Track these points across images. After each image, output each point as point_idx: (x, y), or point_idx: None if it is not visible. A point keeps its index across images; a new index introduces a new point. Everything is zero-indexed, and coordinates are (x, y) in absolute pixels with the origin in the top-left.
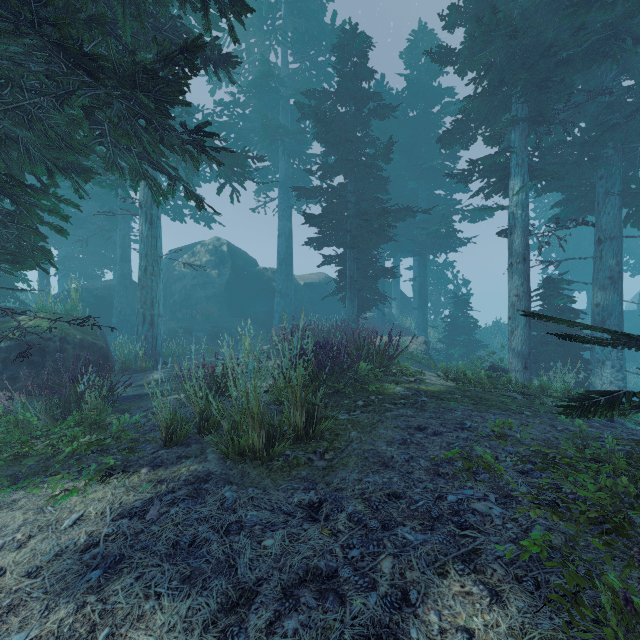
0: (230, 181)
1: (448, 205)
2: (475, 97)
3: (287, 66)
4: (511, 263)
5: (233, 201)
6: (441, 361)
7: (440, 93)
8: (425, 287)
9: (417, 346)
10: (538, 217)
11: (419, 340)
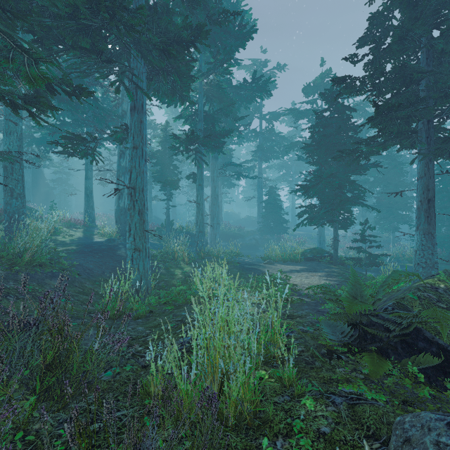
0: None
1: None
2: None
3: None
4: None
5: None
6: None
7: None
8: None
9: None
10: None
11: None
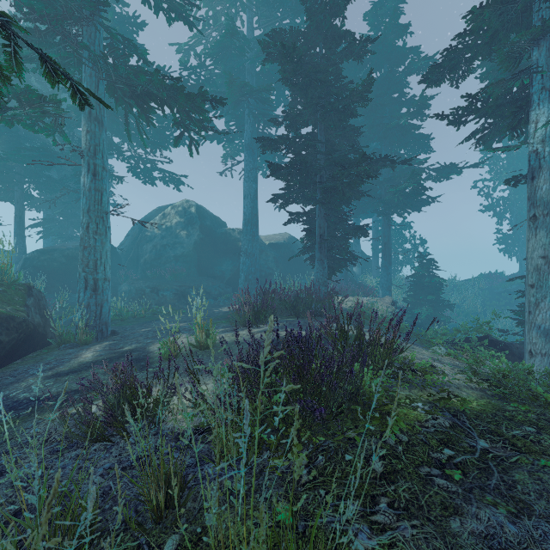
0: (187, 130)
1: (414, 164)
2: (487, 4)
3: (252, 31)
4: (534, 215)
5: (192, 153)
6: (406, 320)
7: (405, 52)
8: (389, 246)
9: (387, 308)
10: (492, 179)
11: (387, 301)
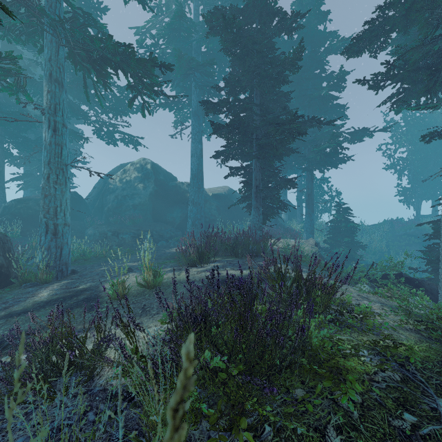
0: (140, 93)
1: (333, 128)
2: None
3: (198, 17)
4: None
5: (144, 114)
6: (326, 258)
7: (325, 35)
8: (312, 197)
9: (312, 249)
10: (394, 143)
11: (311, 242)
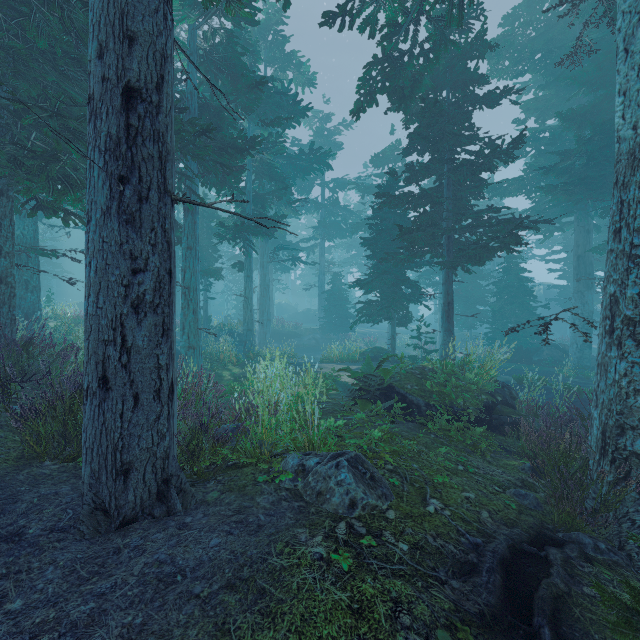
0: None
1: None
2: None
3: None
4: None
5: None
6: None
7: None
8: None
9: None
10: None
11: None
